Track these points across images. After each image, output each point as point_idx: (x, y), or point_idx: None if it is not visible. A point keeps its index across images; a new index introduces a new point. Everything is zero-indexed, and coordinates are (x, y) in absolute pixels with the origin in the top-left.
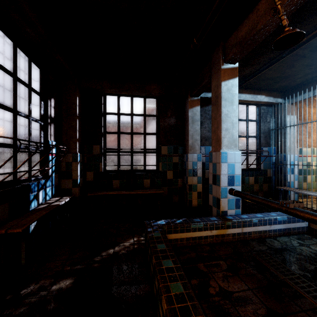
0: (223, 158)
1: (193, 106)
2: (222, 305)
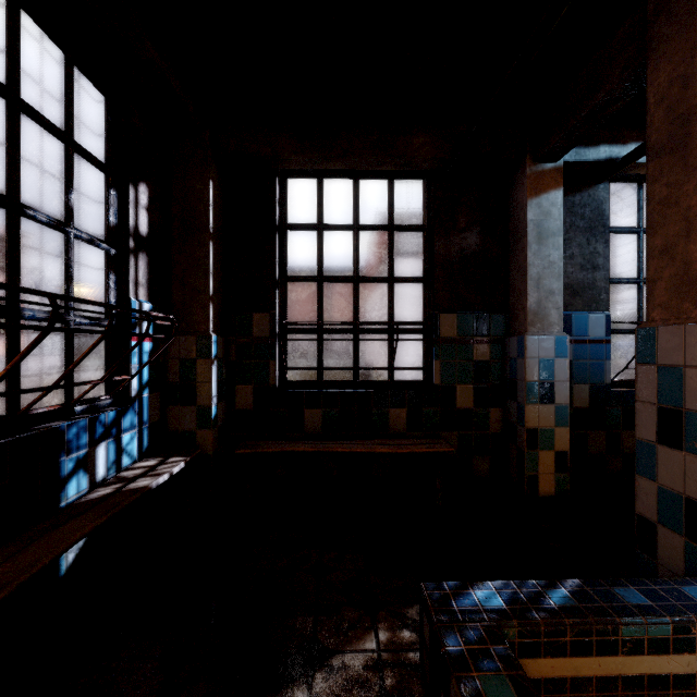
0: None
1: (542, 191)
2: None
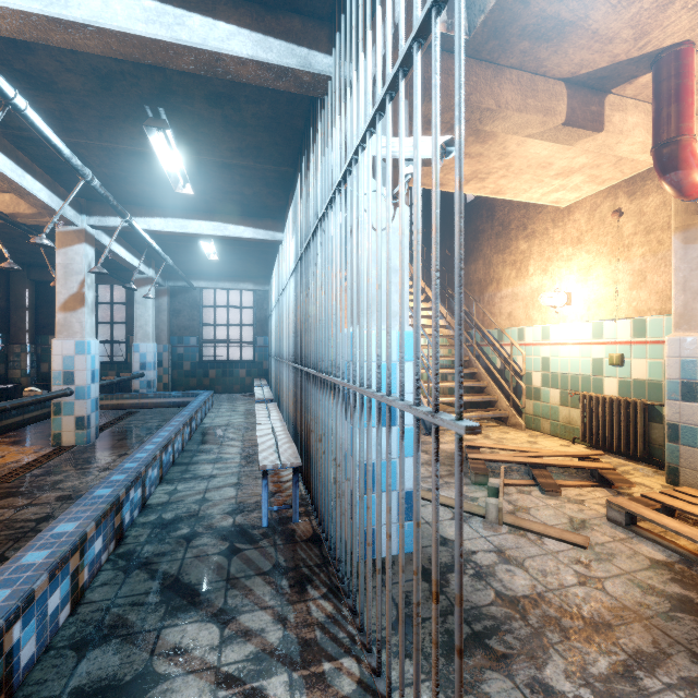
0: (136, 349)
1: (160, 296)
2: None
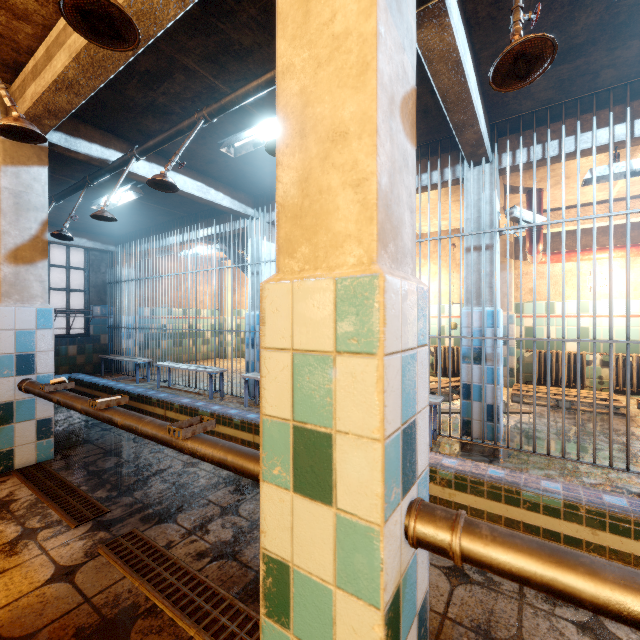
0: None
1: None
2: None
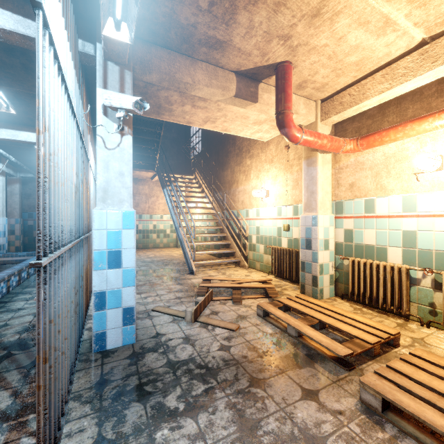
0: None
1: (12, 184)
2: None
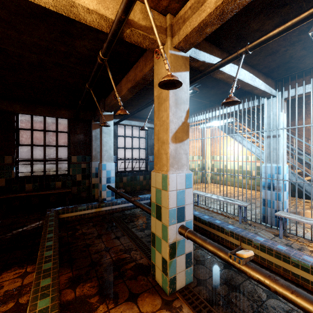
0: (103, 167)
1: (96, 128)
2: (78, 237)
